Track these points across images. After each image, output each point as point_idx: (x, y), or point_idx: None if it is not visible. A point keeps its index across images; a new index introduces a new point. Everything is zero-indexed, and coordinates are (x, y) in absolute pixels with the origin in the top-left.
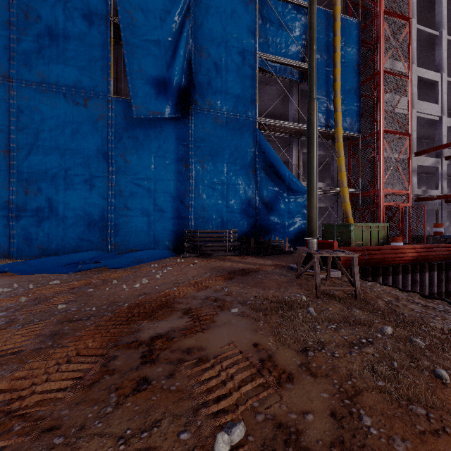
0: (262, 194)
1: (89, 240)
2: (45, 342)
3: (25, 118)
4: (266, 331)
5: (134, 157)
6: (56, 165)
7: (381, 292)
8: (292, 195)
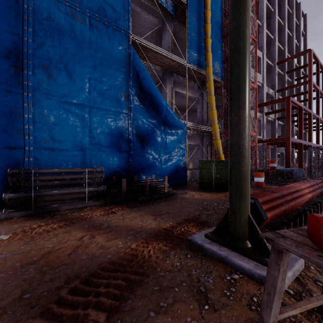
0: (136, 125)
1: None
2: None
3: None
4: None
5: None
6: None
7: None
8: (169, 129)
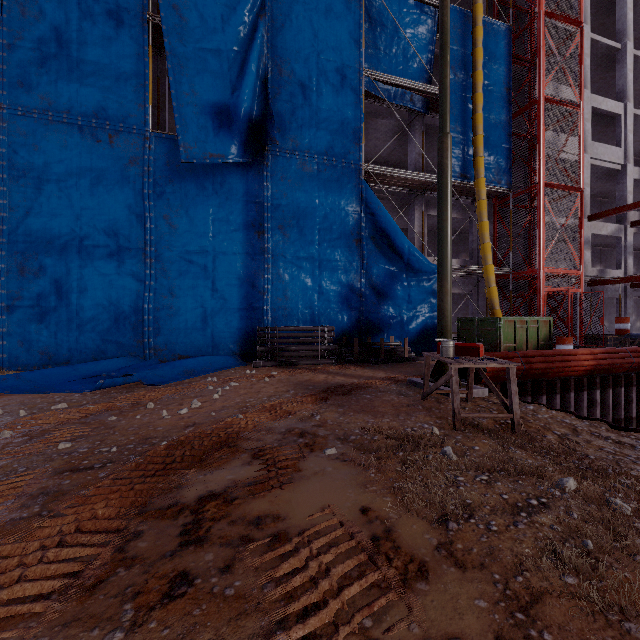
0: (370, 275)
1: (117, 342)
2: (29, 507)
3: (21, 161)
4: (380, 486)
5: (183, 220)
6: (67, 231)
7: (550, 421)
8: (414, 276)
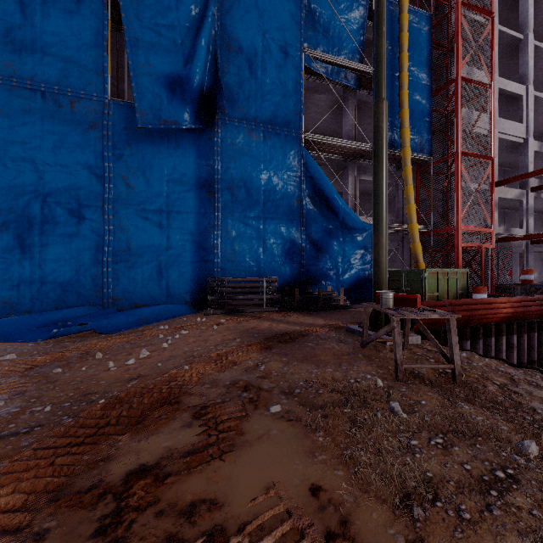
0: (309, 232)
1: (78, 292)
2: None
3: None
4: (329, 454)
5: (139, 181)
6: (30, 189)
7: (486, 369)
8: (348, 233)
